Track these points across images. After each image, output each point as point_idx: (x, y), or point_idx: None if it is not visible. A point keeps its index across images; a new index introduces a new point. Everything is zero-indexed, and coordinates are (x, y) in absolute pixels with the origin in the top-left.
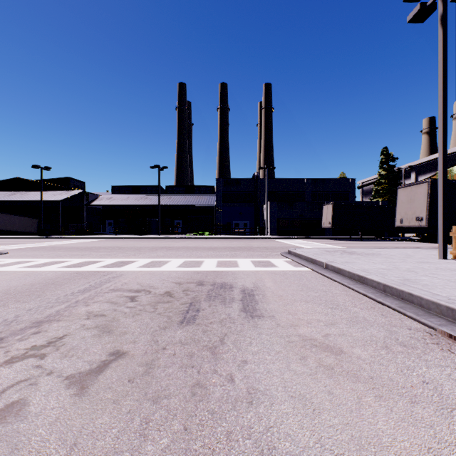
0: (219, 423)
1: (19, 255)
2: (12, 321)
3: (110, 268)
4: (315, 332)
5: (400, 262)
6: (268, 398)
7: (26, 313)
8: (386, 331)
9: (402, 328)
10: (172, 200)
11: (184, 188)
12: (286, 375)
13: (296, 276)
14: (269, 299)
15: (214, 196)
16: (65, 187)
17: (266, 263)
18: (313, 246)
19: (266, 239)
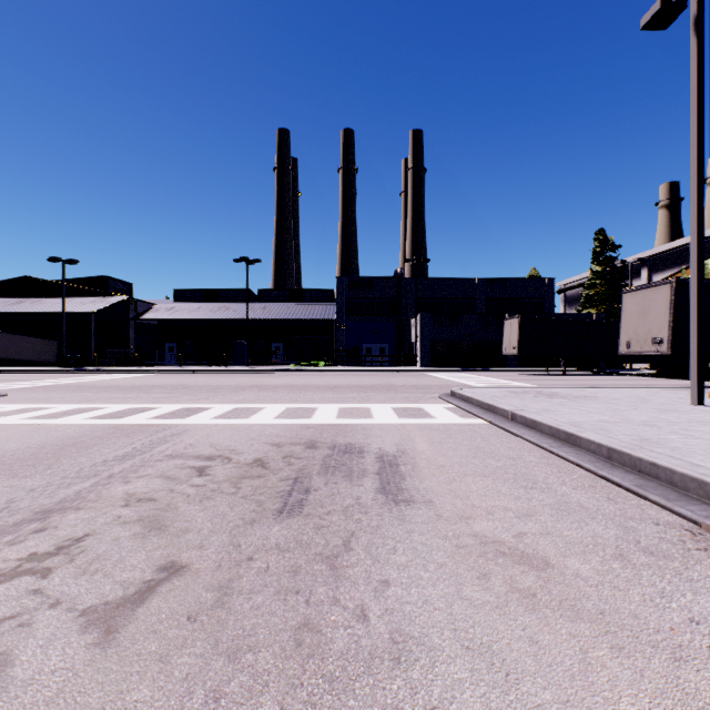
0: (343, 700)
1: (25, 398)
2: (1, 510)
3: (168, 420)
4: (500, 529)
5: (630, 410)
6: (426, 652)
7: (25, 495)
8: (618, 528)
9: (645, 523)
10: (267, 312)
11: (286, 293)
12: (457, 607)
13: (465, 433)
14: (423, 472)
15: (333, 305)
16: (101, 291)
17: (416, 411)
18: (489, 383)
19: (414, 372)
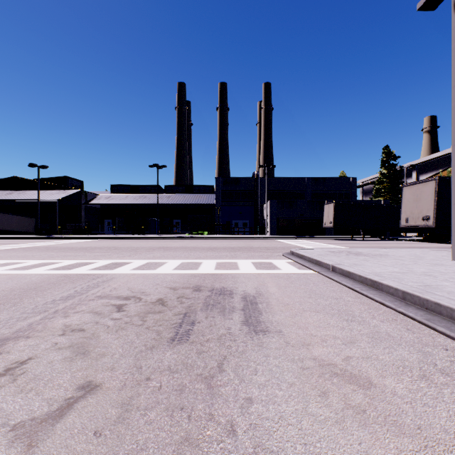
0: None
1: (9, 256)
2: None
3: (102, 271)
4: (333, 354)
5: (412, 264)
6: None
7: None
8: (418, 353)
9: (437, 348)
10: (171, 199)
11: (183, 187)
12: (305, 422)
13: (302, 280)
14: (274, 308)
15: (213, 195)
16: (63, 186)
17: (267, 265)
18: (315, 246)
19: (266, 238)
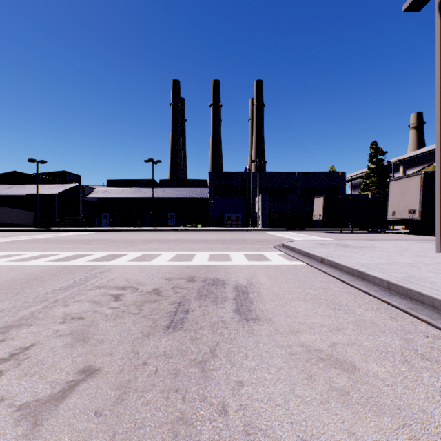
0: None
1: (10, 248)
2: None
3: (99, 262)
4: (319, 340)
5: (397, 256)
6: None
7: None
8: (401, 339)
9: (419, 335)
10: (165, 193)
11: (177, 181)
12: (292, 403)
13: (291, 271)
14: (265, 298)
15: (206, 189)
16: (61, 180)
17: (259, 256)
18: (305, 238)
19: (257, 231)
